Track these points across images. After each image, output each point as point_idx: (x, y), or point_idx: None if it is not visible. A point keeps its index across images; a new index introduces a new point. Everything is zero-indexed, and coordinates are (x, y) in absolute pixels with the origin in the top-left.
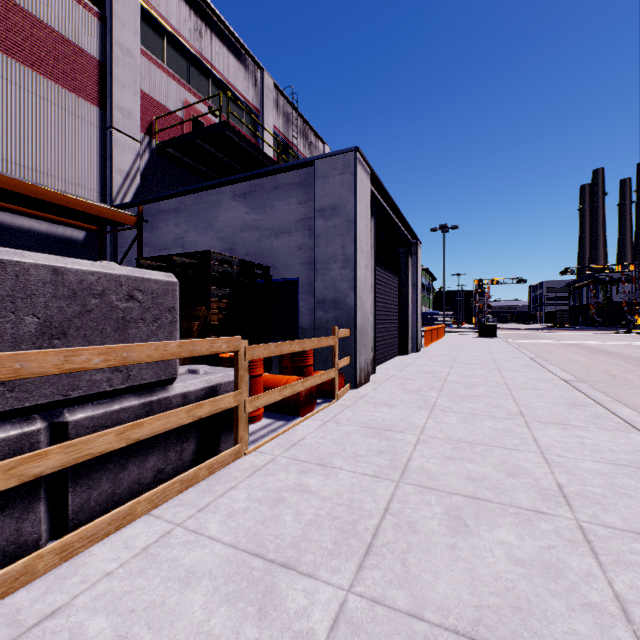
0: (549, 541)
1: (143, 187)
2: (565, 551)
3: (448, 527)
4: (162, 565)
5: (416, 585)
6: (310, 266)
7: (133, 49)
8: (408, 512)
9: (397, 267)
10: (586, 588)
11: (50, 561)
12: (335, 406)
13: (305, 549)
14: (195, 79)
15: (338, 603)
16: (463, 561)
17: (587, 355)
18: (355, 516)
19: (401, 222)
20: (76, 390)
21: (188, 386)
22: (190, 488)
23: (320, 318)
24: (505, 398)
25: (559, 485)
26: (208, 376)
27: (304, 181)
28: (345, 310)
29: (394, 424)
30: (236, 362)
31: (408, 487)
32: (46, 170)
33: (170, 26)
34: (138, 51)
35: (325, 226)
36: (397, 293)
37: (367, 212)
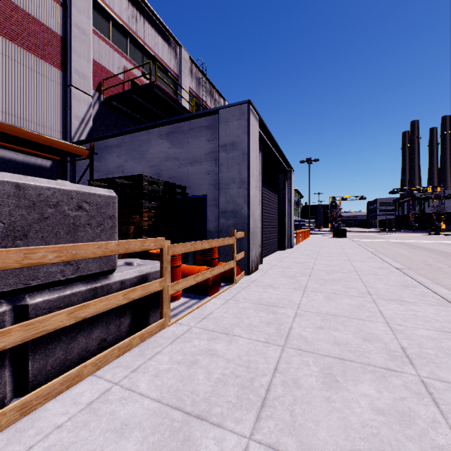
0: (400, 393)
1: (94, 129)
2: (414, 402)
3: (323, 383)
4: (102, 418)
5: (302, 432)
6: (215, 186)
7: (87, 29)
8: (292, 371)
9: (277, 188)
10: (433, 433)
11: (12, 417)
12: (234, 288)
13: (214, 403)
14: (132, 52)
15: (242, 449)
16: (337, 411)
17: (410, 250)
18: (252, 374)
19: (280, 155)
20: (35, 280)
21: (125, 275)
22: (126, 353)
23: (223, 224)
24: (356, 281)
25: (403, 348)
26: (140, 267)
27: (211, 125)
28: (241, 218)
29: (278, 301)
30: (161, 257)
31: (291, 350)
32: (22, 116)
33: (114, 13)
34: (90, 30)
35: (226, 157)
36: (277, 206)
37: (256, 147)
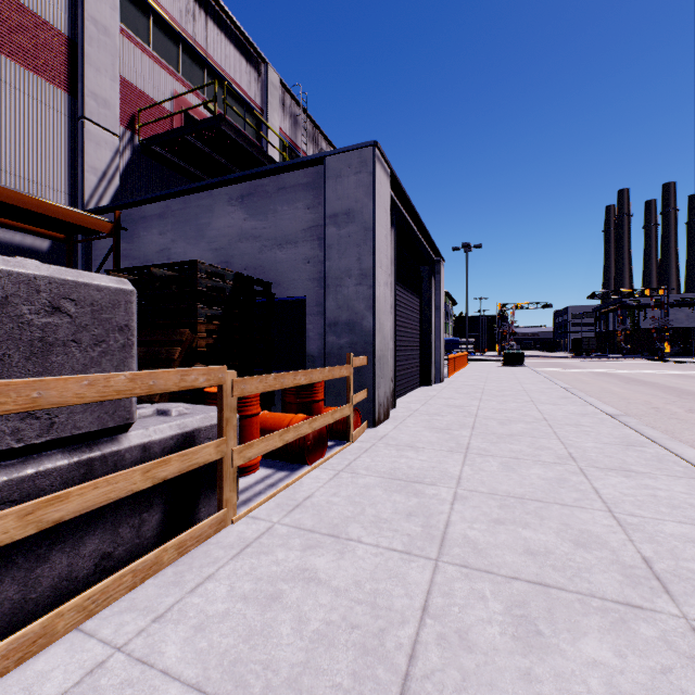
0: (660, 658)
1: (123, 190)
2: (688, 677)
3: (515, 638)
4: None
5: None
6: (320, 282)
7: (111, 26)
8: (455, 612)
9: (418, 287)
10: None
11: None
12: (350, 450)
13: (309, 690)
14: (187, 68)
15: None
16: None
17: (622, 385)
18: (382, 622)
19: (423, 236)
20: None
21: (151, 434)
22: (149, 579)
23: (332, 344)
24: (548, 437)
25: (646, 560)
26: (182, 419)
27: (313, 182)
28: (361, 334)
29: (423, 473)
30: (220, 400)
31: (451, 569)
32: None
33: (157, 4)
34: (117, 29)
35: (338, 235)
36: (418, 316)
37: (387, 220)
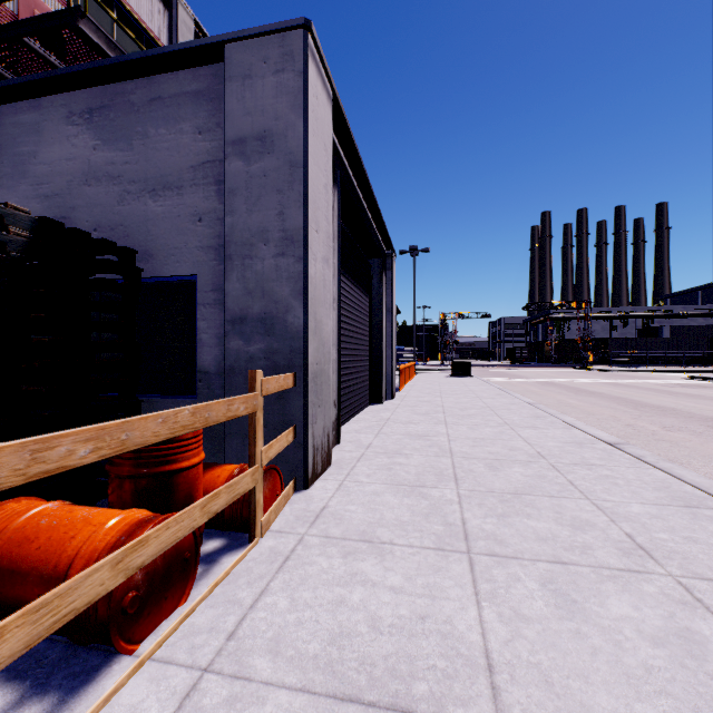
0: None
1: None
2: None
3: None
4: None
5: None
6: (219, 253)
7: None
8: None
9: (368, 283)
10: None
11: None
12: (251, 566)
13: None
14: None
15: None
16: None
17: (574, 396)
18: None
19: (374, 218)
20: None
21: None
22: None
23: (236, 352)
24: (571, 495)
25: None
26: None
27: (207, 90)
28: (285, 337)
29: (406, 653)
30: None
31: None
32: None
33: None
34: None
35: (246, 173)
36: (368, 319)
37: (327, 163)
